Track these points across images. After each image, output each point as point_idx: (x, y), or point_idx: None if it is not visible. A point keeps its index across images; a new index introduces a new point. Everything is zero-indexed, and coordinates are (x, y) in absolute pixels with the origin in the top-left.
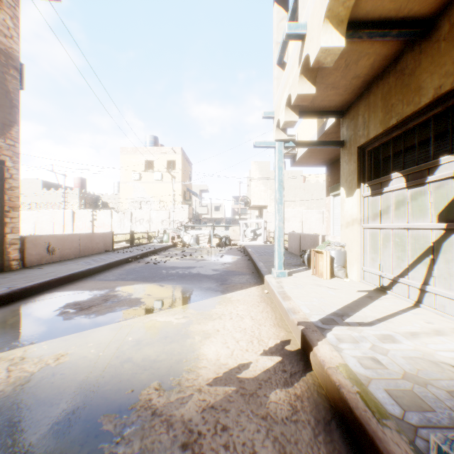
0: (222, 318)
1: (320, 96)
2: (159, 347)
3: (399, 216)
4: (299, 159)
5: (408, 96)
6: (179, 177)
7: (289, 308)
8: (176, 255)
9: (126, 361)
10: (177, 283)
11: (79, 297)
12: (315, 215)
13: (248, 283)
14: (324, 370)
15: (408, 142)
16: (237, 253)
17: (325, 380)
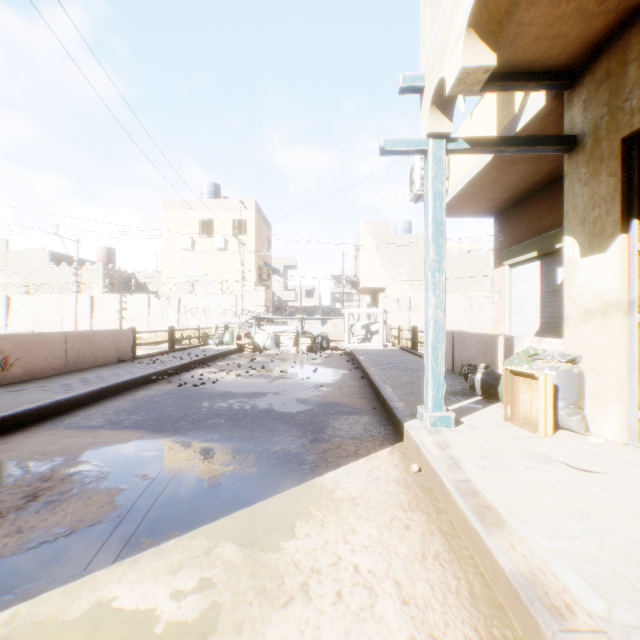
0: (311, 590)
1: (538, 24)
2: None
3: None
4: (451, 202)
5: None
6: (251, 245)
7: (525, 581)
8: (238, 368)
9: None
10: (221, 437)
11: None
12: (459, 302)
13: (369, 437)
14: None
15: None
16: (341, 364)
17: None
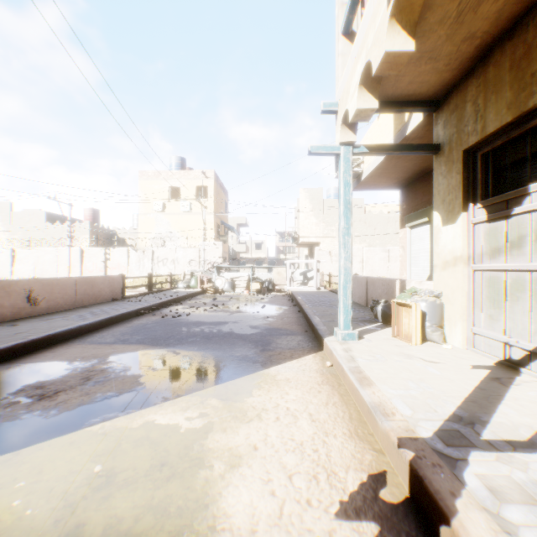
0: (262, 417)
1: (409, 75)
2: (144, 491)
3: None
4: (366, 179)
5: None
6: (211, 207)
7: (375, 405)
8: (204, 305)
9: (70, 535)
10: (199, 348)
11: (49, 374)
12: (379, 254)
13: (301, 348)
14: None
15: None
16: (283, 302)
17: None
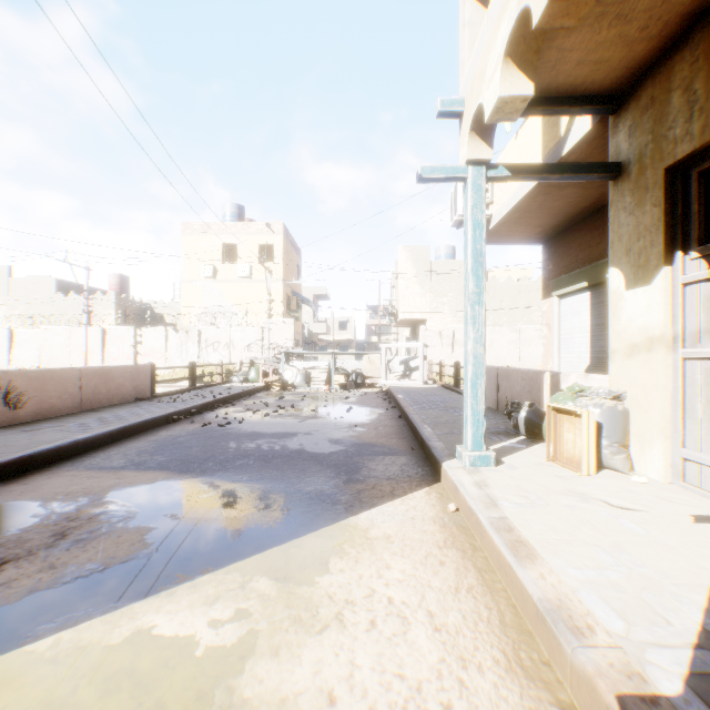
0: (346, 619)
1: (579, 49)
2: None
3: None
4: (496, 228)
5: None
6: (278, 273)
7: (552, 606)
8: (266, 407)
9: None
10: (251, 478)
11: (4, 525)
12: (507, 335)
13: (406, 478)
14: None
15: None
16: (377, 403)
17: None
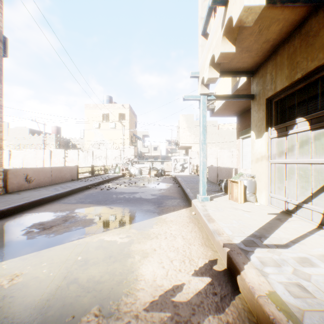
0: (158, 237)
1: (236, 59)
2: (103, 266)
3: (302, 153)
4: (217, 111)
5: (313, 53)
6: (127, 126)
7: (214, 230)
8: (124, 183)
9: (72, 282)
10: (124, 206)
11: (45, 218)
12: (226, 153)
13: (179, 206)
14: (254, 298)
15: (310, 93)
16: (170, 181)
17: (255, 307)
